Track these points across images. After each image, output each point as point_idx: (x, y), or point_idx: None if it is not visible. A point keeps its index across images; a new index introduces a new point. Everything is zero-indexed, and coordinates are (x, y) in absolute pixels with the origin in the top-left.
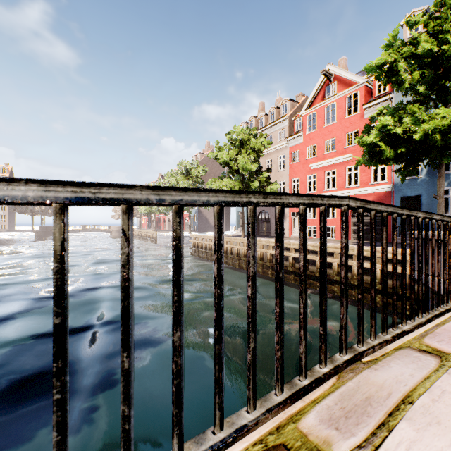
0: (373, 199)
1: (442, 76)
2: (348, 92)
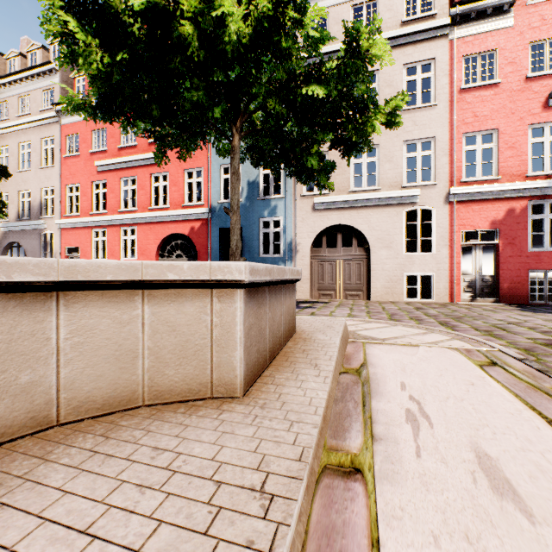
0: (187, 229)
1: None
2: None
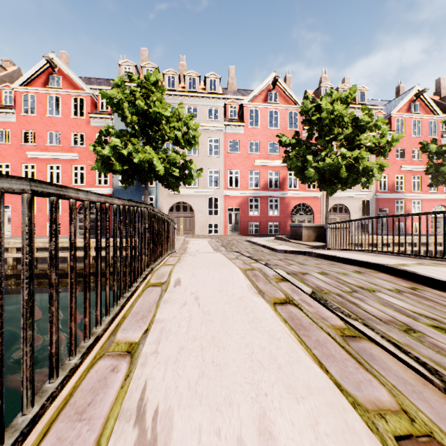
0: None
1: (148, 126)
2: (75, 94)
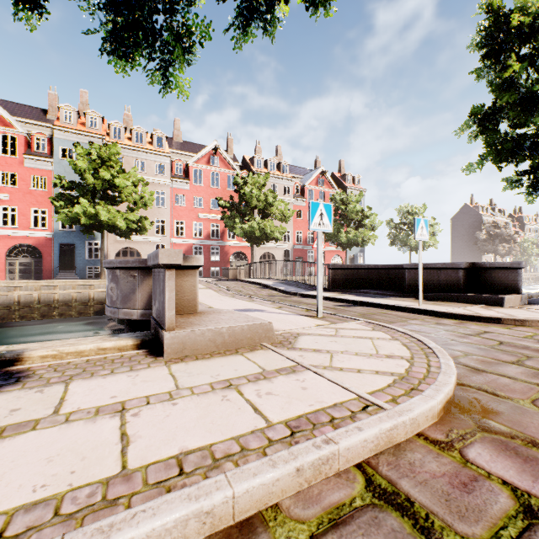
0: (34, 242)
1: (109, 188)
2: (5, 131)
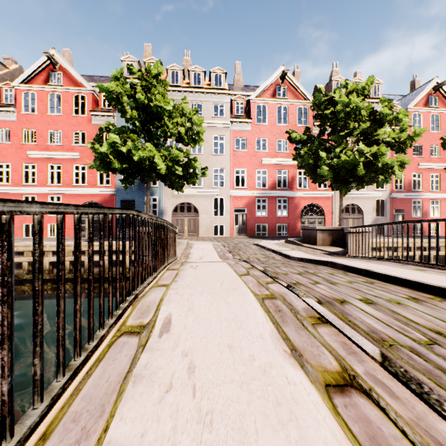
0: (100, 199)
1: (150, 121)
2: (76, 91)
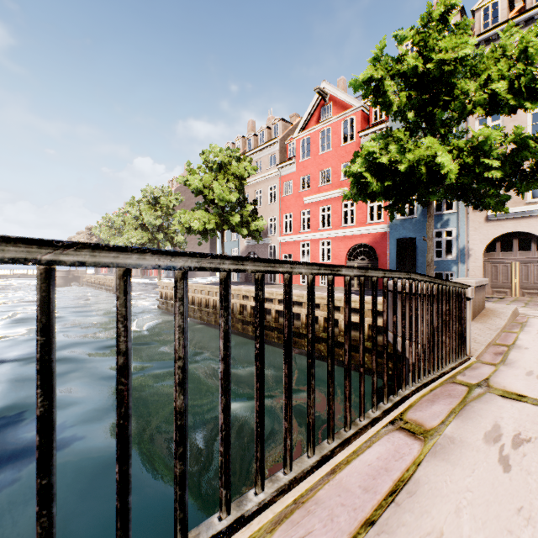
0: (369, 240)
1: (430, 101)
2: (344, 116)
